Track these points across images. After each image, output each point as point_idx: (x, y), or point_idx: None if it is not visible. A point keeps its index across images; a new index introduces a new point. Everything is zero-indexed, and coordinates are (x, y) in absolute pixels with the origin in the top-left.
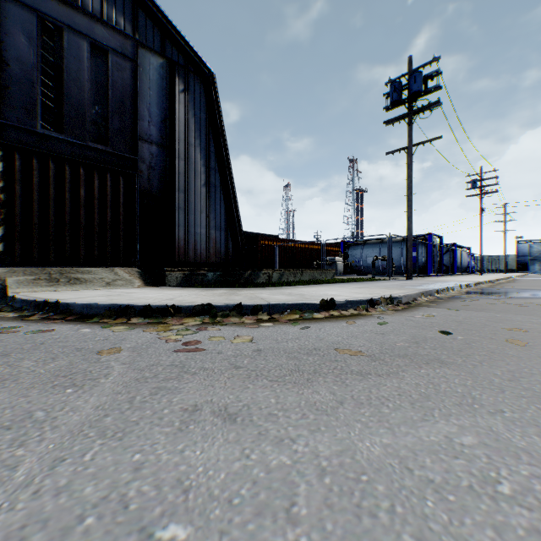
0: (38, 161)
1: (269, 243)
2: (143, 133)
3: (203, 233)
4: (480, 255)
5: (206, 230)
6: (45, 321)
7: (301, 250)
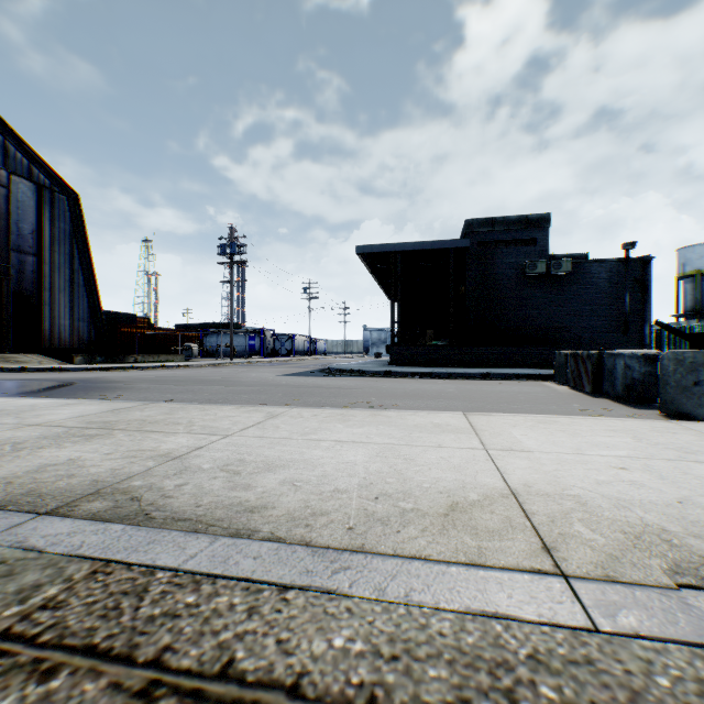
0: None
1: (130, 330)
2: (14, 245)
3: (68, 324)
4: (309, 343)
5: (71, 321)
6: (65, 372)
7: (162, 336)
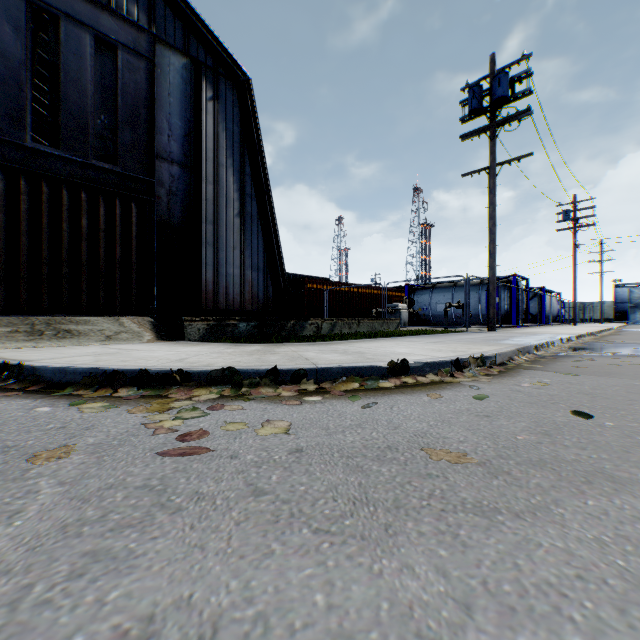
0: (27, 183)
1: (317, 286)
2: (161, 150)
3: (236, 274)
4: (573, 302)
5: (240, 270)
6: None
7: (356, 295)
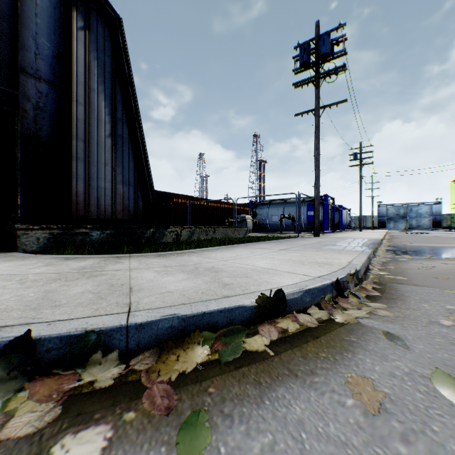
0: None
1: (182, 201)
2: (27, 66)
3: (108, 188)
4: (360, 215)
5: (112, 184)
6: None
7: (213, 209)
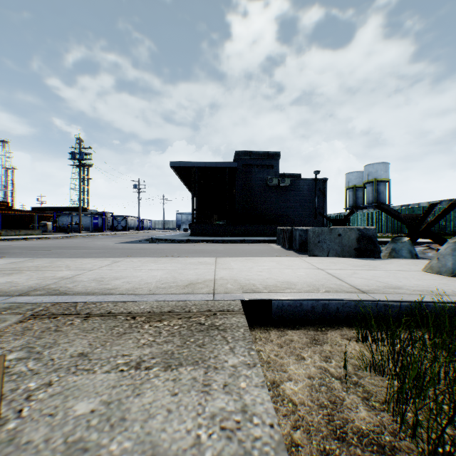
0: None
1: None
2: None
3: None
4: (139, 222)
5: None
6: None
7: (22, 216)
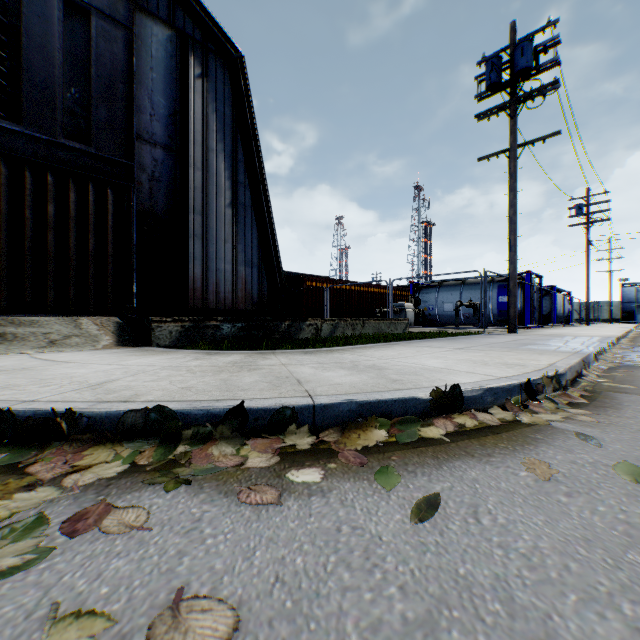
0: None
1: (317, 284)
2: (142, 131)
3: (228, 270)
4: (587, 301)
5: (232, 266)
6: None
7: (358, 294)
